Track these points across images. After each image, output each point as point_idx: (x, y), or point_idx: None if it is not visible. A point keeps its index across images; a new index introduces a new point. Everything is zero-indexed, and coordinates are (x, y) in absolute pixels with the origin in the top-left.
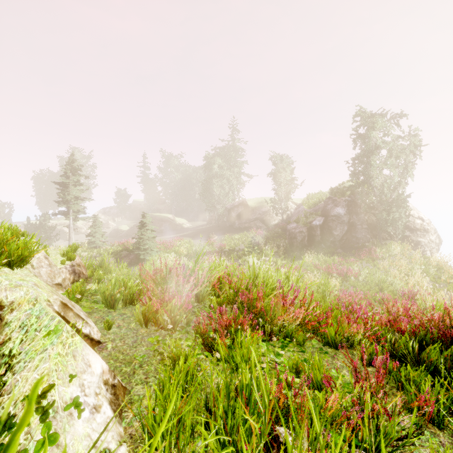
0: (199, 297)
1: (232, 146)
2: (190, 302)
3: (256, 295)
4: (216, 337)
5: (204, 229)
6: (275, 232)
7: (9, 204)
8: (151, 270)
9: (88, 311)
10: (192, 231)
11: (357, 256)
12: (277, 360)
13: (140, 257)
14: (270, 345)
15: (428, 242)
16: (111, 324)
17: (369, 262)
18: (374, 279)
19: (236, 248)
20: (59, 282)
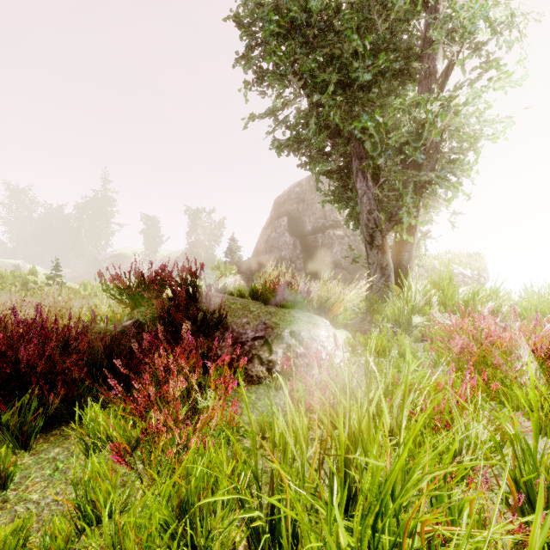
0: None
1: (104, 197)
2: None
3: None
4: None
5: (71, 277)
6: None
7: None
8: None
9: None
10: None
11: None
12: None
13: None
14: None
15: None
16: None
17: None
18: None
19: None
20: None
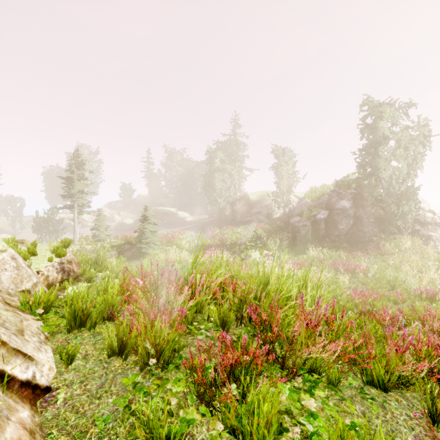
0: (197, 307)
1: (234, 141)
2: (183, 319)
3: (267, 306)
4: (217, 375)
5: (206, 223)
6: (277, 226)
7: (20, 199)
8: (148, 267)
9: (51, 331)
10: (194, 224)
11: (364, 251)
12: (312, 429)
13: (142, 250)
14: (291, 384)
15: (439, 236)
16: (72, 356)
17: (378, 257)
18: (385, 276)
19: (237, 241)
20: (28, 288)
